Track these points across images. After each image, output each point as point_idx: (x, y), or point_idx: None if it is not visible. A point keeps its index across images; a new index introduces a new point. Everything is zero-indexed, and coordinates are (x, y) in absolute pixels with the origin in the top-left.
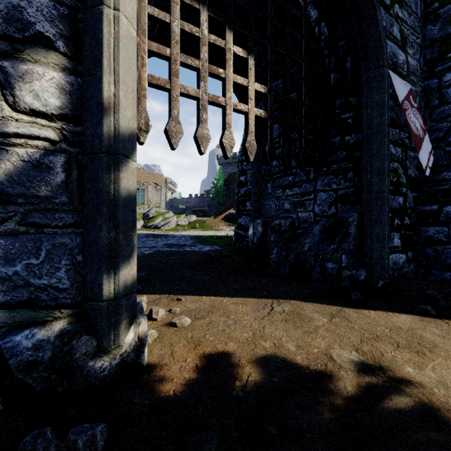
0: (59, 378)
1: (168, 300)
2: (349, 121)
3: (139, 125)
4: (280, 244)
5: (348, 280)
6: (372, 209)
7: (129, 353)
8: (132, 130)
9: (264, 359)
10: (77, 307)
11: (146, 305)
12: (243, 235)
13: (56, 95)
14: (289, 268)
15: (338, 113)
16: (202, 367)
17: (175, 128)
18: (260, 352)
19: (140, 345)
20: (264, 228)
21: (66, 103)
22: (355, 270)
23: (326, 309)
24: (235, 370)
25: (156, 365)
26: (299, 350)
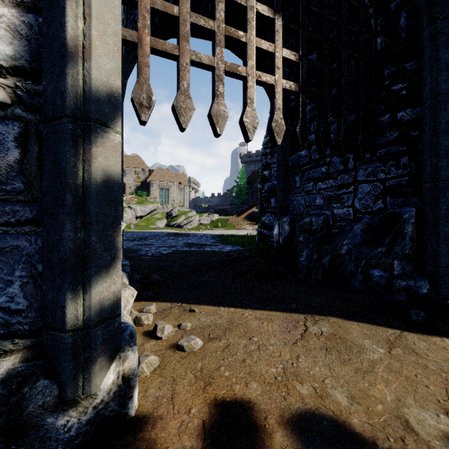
0: (4, 441)
1: (179, 311)
2: (403, 93)
3: (140, 100)
4: (310, 246)
5: (404, 293)
6: (439, 202)
7: (107, 403)
8: (113, 88)
9: (302, 419)
10: (38, 335)
11: (152, 317)
12: (267, 235)
13: (6, 40)
14: (323, 274)
15: (387, 84)
16: (211, 427)
17: (184, 104)
18: (295, 404)
19: (126, 389)
20: (291, 227)
21: (21, 51)
22: (413, 281)
23: (379, 332)
24: (259, 438)
25: (147, 417)
26: (353, 405)
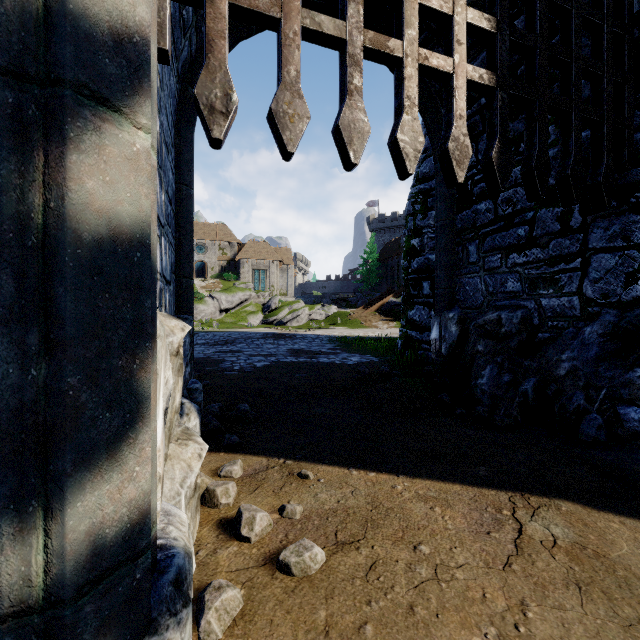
0: None
1: (281, 475)
2: None
3: (210, 100)
4: (497, 360)
5: None
6: None
7: None
8: (129, 21)
9: None
10: None
11: (235, 490)
12: (417, 339)
13: None
14: (521, 409)
15: None
16: None
17: (290, 107)
18: None
19: None
20: (462, 328)
21: None
22: None
23: None
24: None
25: None
26: None
